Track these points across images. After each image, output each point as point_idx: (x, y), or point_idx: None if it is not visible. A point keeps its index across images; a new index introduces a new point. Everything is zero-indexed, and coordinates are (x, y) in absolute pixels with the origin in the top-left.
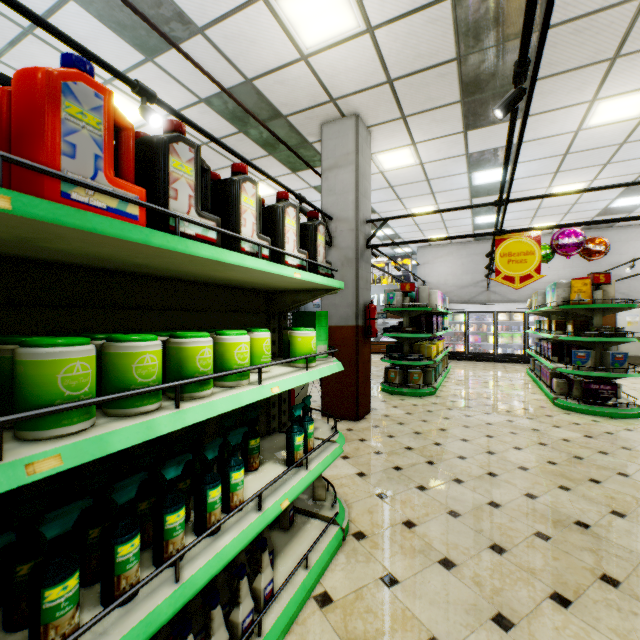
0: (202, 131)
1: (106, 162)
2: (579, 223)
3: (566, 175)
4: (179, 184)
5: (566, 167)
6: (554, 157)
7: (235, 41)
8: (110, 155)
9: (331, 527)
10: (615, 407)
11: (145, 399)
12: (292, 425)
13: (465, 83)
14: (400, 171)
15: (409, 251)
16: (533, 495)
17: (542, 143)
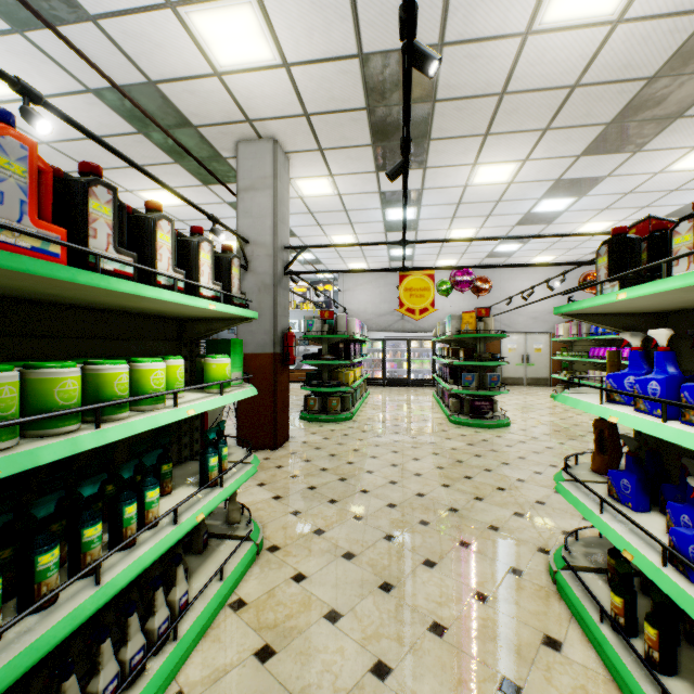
0: (99, 140)
1: (31, 206)
2: (462, 266)
3: (461, 221)
4: (98, 224)
5: (460, 214)
6: (451, 205)
7: (137, 39)
8: (34, 200)
9: (246, 544)
10: (492, 419)
11: (67, 420)
12: (207, 448)
13: (375, 130)
14: (319, 199)
15: (331, 277)
16: (422, 494)
17: (440, 192)
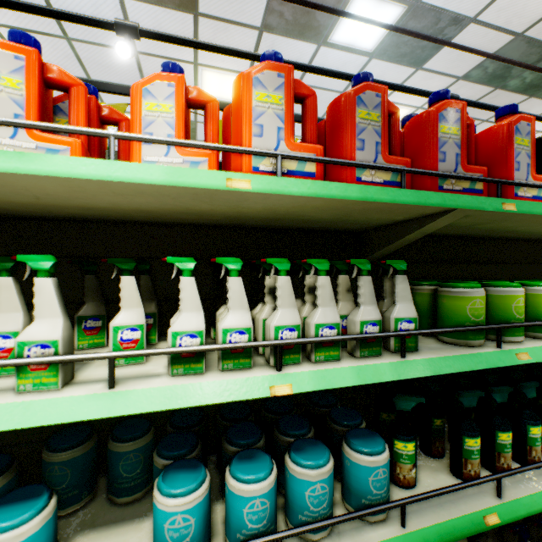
0: (491, 108)
1: (530, 166)
2: None
3: None
4: None
5: None
6: None
7: (509, 7)
8: (532, 161)
9: None
10: None
11: None
12: None
13: None
14: None
15: None
16: None
17: None
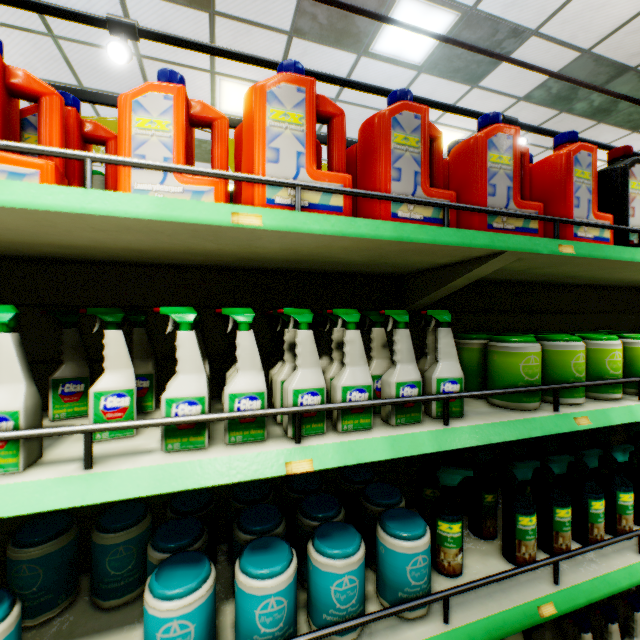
0: (554, 134)
1: (592, 203)
2: None
3: None
4: (634, 202)
5: None
6: None
7: (575, 19)
8: (594, 196)
9: None
10: None
11: (614, 388)
12: None
13: None
14: None
15: None
16: None
17: None
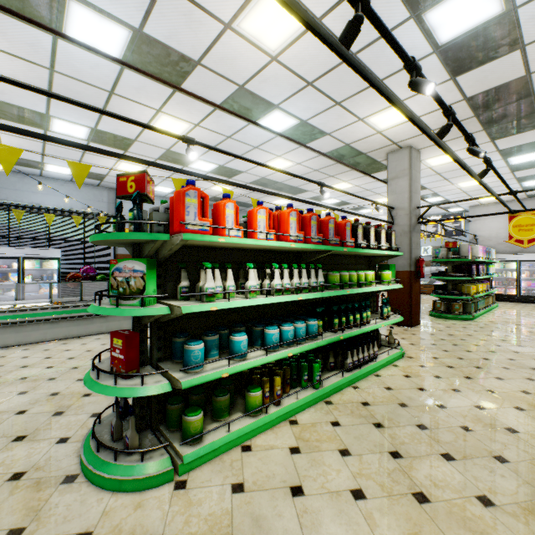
0: (337, 190)
1: (350, 236)
2: None
3: None
4: (359, 235)
5: None
6: None
7: (344, 134)
8: (350, 234)
9: (397, 350)
10: None
11: (355, 285)
12: (382, 305)
13: (484, 123)
14: (444, 165)
15: (461, 210)
16: (513, 359)
17: None
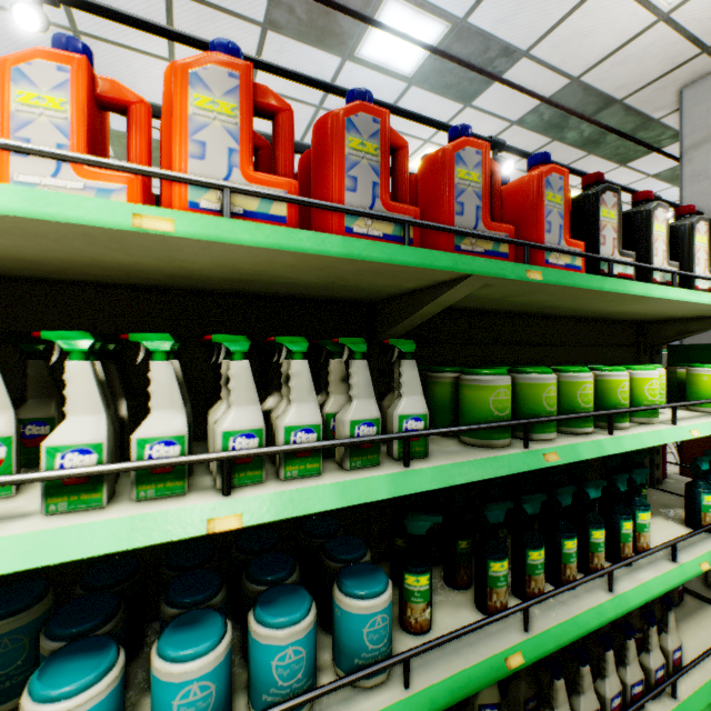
0: None
1: (564, 228)
2: None
3: None
4: (605, 230)
5: None
6: None
7: (564, 45)
8: (566, 222)
9: None
10: None
11: (585, 422)
12: (695, 480)
13: None
14: None
15: None
16: None
17: None
